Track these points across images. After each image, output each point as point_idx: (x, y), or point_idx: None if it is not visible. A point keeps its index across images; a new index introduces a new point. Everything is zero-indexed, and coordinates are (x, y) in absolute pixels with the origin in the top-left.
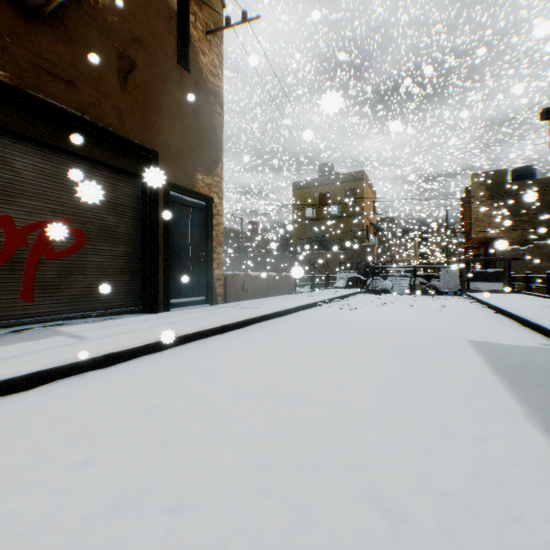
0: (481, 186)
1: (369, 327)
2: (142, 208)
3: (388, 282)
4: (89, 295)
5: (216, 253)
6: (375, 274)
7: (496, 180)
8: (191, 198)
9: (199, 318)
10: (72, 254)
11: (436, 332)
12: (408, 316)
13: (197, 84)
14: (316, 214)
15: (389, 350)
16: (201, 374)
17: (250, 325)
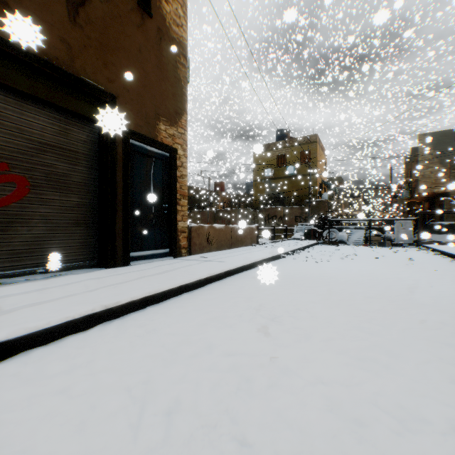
0: (428, 145)
1: (349, 288)
2: (99, 156)
3: (344, 234)
4: (34, 249)
5: (180, 205)
6: (331, 226)
7: (442, 140)
8: (153, 148)
9: (155, 275)
10: (12, 204)
11: (436, 295)
12: (383, 272)
13: (159, 31)
14: (274, 174)
15: (402, 330)
16: (126, 386)
17: (213, 282)
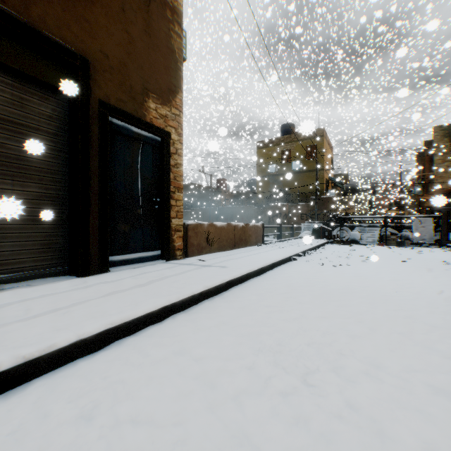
0: (444, 138)
1: (397, 308)
2: (69, 136)
3: (356, 232)
4: None
5: (173, 200)
6: (342, 224)
7: None
8: (141, 130)
9: (133, 290)
10: None
11: None
12: (425, 281)
13: None
14: (279, 170)
15: None
16: None
17: (211, 297)
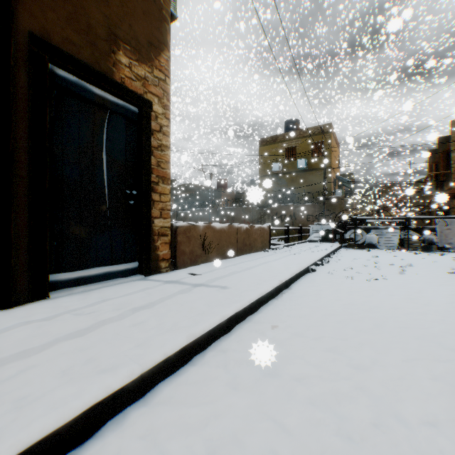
0: None
1: None
2: None
3: (373, 235)
4: None
5: (156, 193)
6: (356, 226)
7: None
8: (107, 94)
9: (51, 351)
10: None
11: None
12: None
13: None
14: (283, 168)
15: None
16: None
17: (201, 351)
